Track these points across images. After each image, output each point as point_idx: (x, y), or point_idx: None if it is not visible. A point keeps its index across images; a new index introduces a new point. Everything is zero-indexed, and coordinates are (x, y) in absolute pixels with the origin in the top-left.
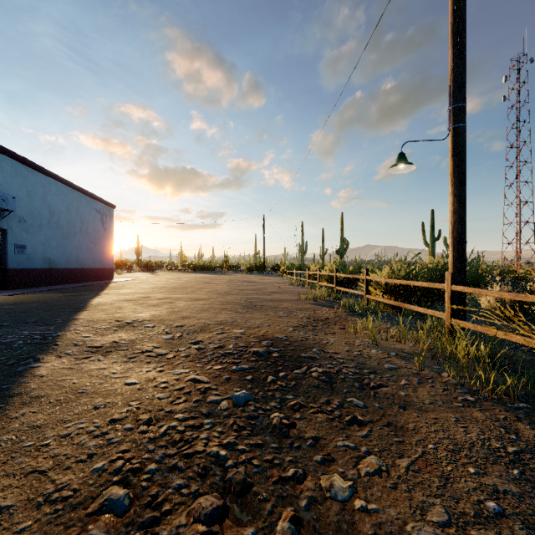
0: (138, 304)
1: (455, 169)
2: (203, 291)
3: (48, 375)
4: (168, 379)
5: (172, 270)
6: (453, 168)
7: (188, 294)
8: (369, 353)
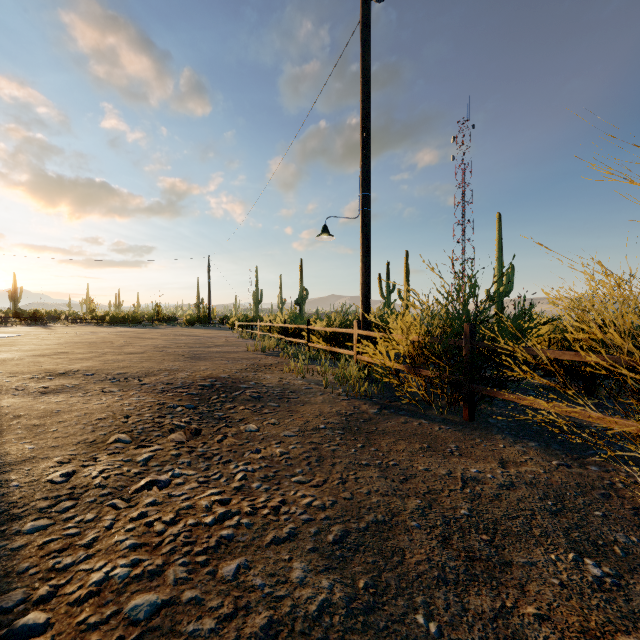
0: (58, 359)
1: (363, 242)
2: (135, 345)
3: (15, 406)
4: (130, 401)
5: (76, 323)
6: (362, 241)
7: (117, 349)
8: (295, 383)
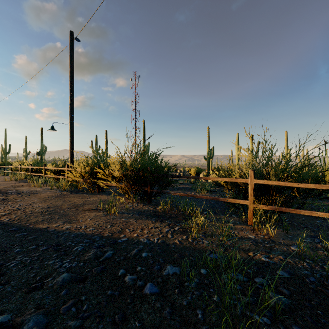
0: None
1: (70, 134)
2: None
3: None
4: None
5: None
6: (70, 133)
7: None
8: (37, 190)
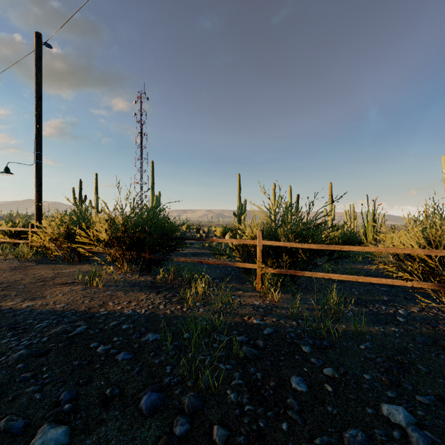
0: None
1: (37, 179)
2: None
3: None
4: None
5: None
6: (36, 179)
7: None
8: None
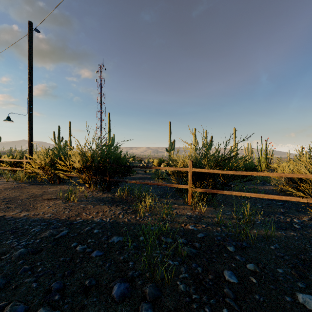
0: None
1: (29, 125)
2: None
3: None
4: None
5: None
6: (29, 124)
7: None
8: None
